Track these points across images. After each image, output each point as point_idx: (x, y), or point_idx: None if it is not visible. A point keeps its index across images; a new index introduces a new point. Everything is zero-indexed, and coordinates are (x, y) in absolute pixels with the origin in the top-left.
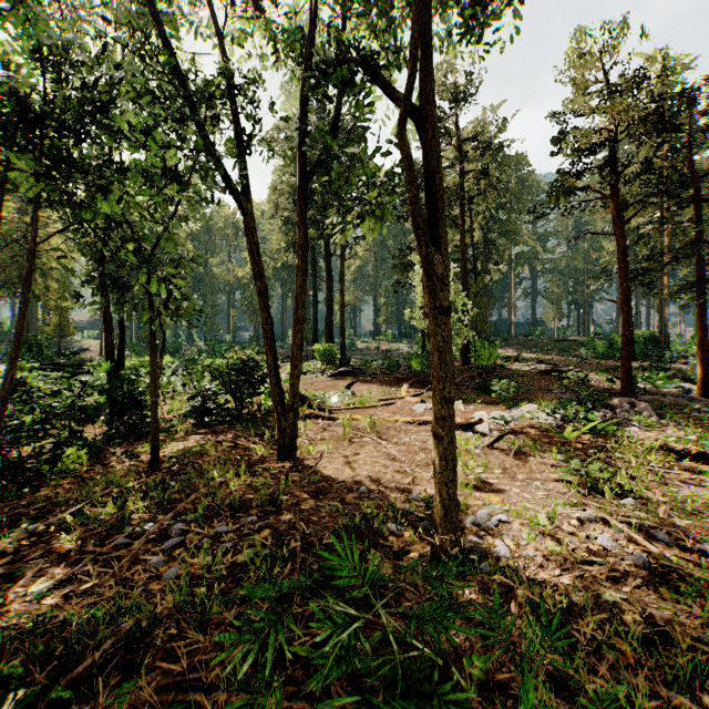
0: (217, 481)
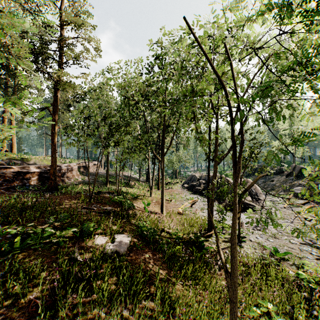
0: None
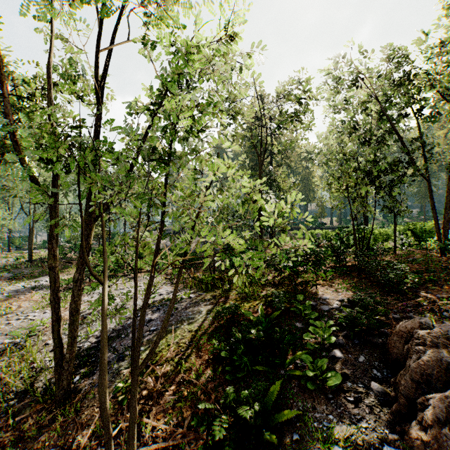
0: (417, 255)
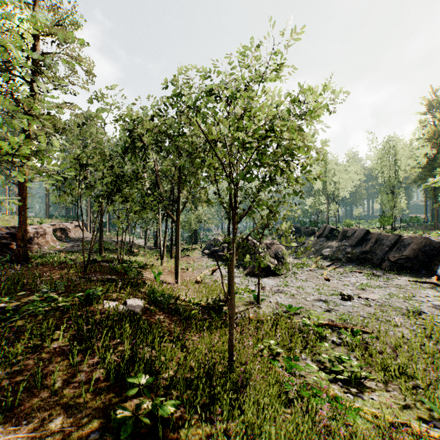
0: None
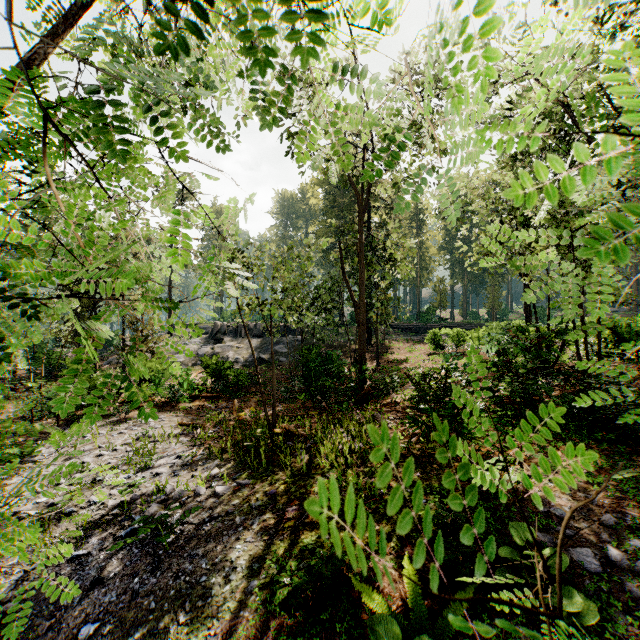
0: None
